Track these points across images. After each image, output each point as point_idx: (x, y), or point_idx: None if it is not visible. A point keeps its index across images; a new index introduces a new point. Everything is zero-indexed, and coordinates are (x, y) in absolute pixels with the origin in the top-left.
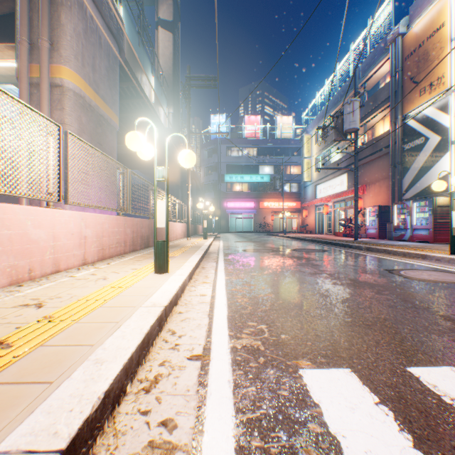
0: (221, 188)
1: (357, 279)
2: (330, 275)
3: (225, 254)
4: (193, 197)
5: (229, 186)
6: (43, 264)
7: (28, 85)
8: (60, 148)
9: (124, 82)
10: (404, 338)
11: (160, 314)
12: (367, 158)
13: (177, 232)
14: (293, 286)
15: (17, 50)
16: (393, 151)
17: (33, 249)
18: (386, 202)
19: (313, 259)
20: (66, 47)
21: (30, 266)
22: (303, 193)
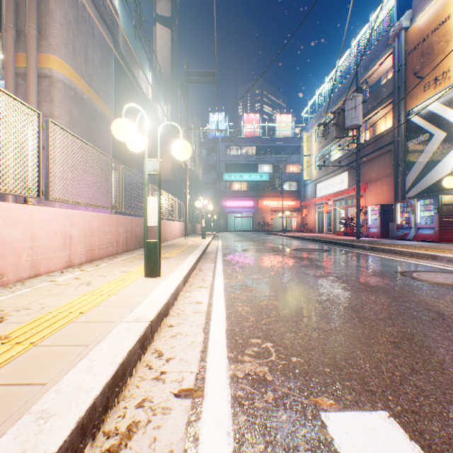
0: (220, 186)
1: (367, 282)
2: (337, 278)
3: (224, 254)
4: (191, 196)
5: (228, 185)
6: (18, 268)
7: (14, 75)
8: (40, 137)
9: (121, 78)
10: (443, 361)
11: (143, 333)
12: (369, 156)
13: (174, 231)
14: (299, 292)
15: (3, 38)
16: (396, 148)
17: (5, 251)
18: (388, 200)
19: (317, 260)
20: (55, 36)
21: (2, 271)
22: (302, 192)
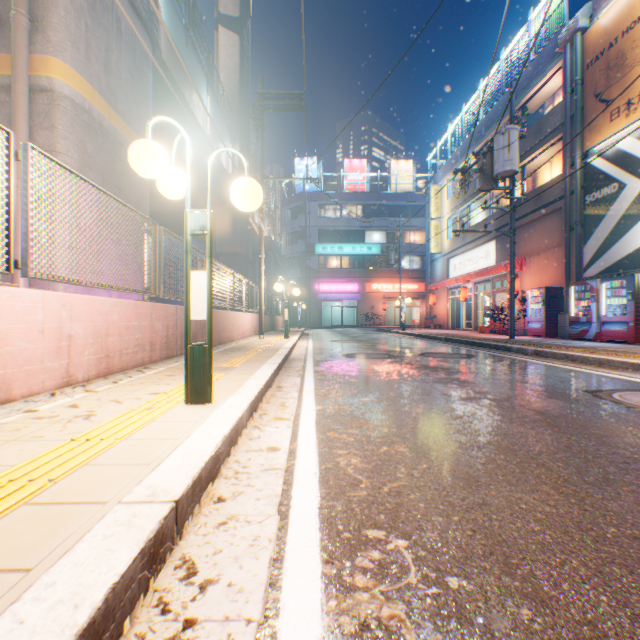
0: (310, 263)
1: (546, 410)
2: (496, 402)
3: (316, 361)
4: (269, 277)
5: (322, 261)
6: None
7: None
8: (10, 172)
9: (165, 103)
10: None
11: (154, 532)
12: (527, 218)
13: (244, 326)
14: (439, 427)
15: None
16: (568, 206)
17: None
18: (556, 282)
19: (458, 371)
20: (58, 28)
21: None
22: (429, 271)
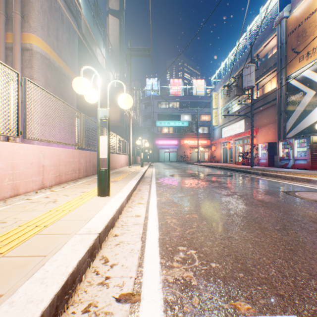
0: (154, 130)
1: (263, 199)
2: (240, 196)
3: (157, 178)
4: (133, 137)
5: (159, 129)
6: (1, 190)
7: (4, 48)
8: (19, 91)
9: (83, 53)
10: None
11: (92, 244)
12: (259, 108)
13: (121, 161)
14: (213, 207)
15: None
16: (279, 103)
17: None
18: (273, 140)
19: (224, 183)
20: (34, 20)
21: None
22: (212, 134)
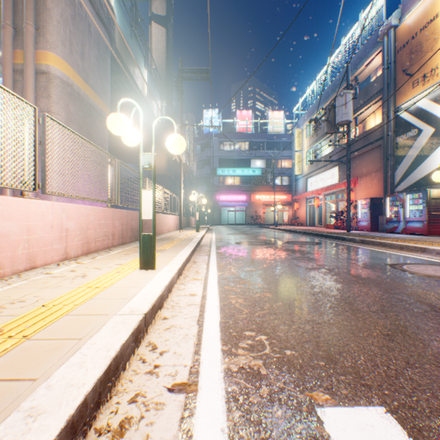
0: (213, 181)
1: (359, 274)
2: (329, 270)
3: (218, 246)
4: (186, 191)
5: (221, 179)
6: (14, 260)
7: (12, 71)
8: (36, 132)
9: (117, 75)
10: (438, 354)
11: (137, 326)
12: (359, 151)
13: (169, 224)
14: (291, 284)
15: (1, 35)
16: (385, 144)
17: (1, 244)
18: (378, 194)
19: (309, 253)
20: (52, 33)
21: None
22: (294, 186)
